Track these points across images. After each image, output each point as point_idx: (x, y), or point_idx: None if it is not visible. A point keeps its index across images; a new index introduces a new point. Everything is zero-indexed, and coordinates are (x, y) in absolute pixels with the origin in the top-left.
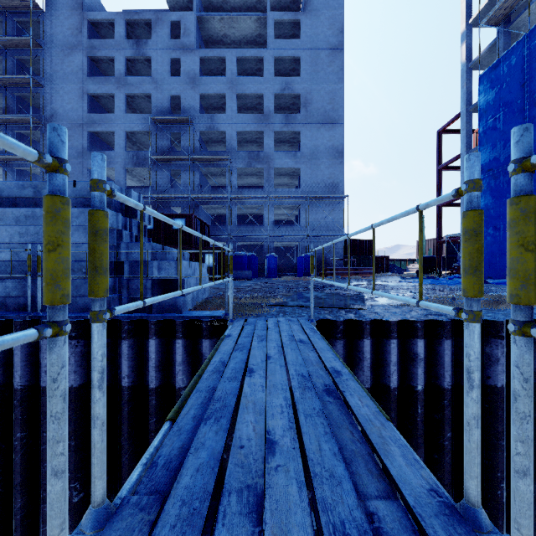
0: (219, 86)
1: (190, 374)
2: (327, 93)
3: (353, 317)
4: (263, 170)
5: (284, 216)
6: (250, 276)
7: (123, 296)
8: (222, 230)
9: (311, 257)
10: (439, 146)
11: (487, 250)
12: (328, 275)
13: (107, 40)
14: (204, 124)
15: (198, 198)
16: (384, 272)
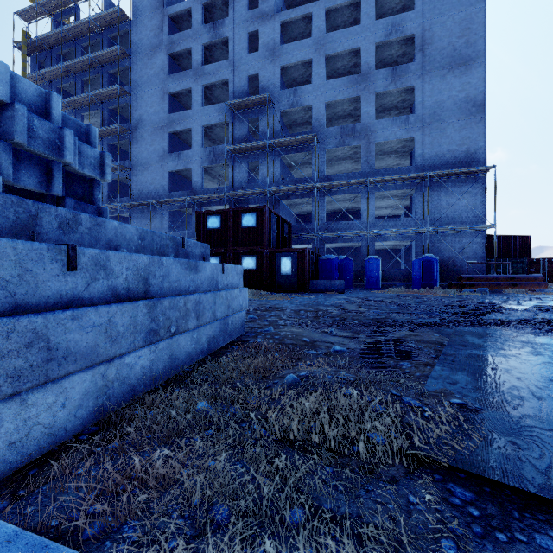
0: (303, 51)
1: None
2: (456, 23)
3: None
4: (360, 149)
5: (388, 209)
6: (342, 288)
7: None
8: (307, 229)
9: None
10: None
11: None
12: (465, 286)
13: (185, 32)
14: (286, 101)
15: (279, 191)
16: (552, 282)
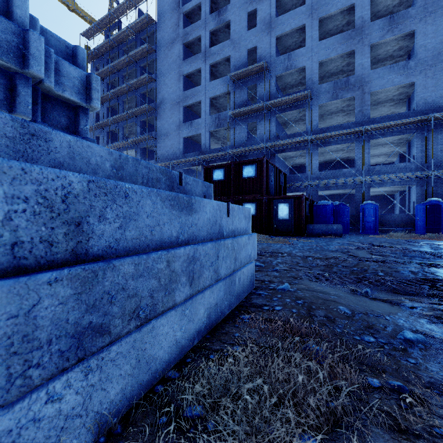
0: (296, 19)
1: None
2: None
3: None
4: (353, 101)
5: (380, 157)
6: (340, 232)
7: None
8: (300, 179)
9: None
10: None
11: None
12: None
13: (196, 23)
14: (281, 66)
15: (274, 146)
16: None
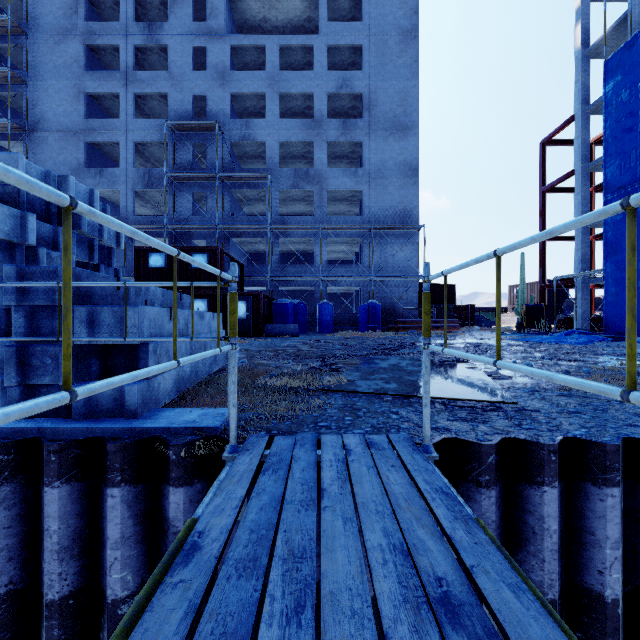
0: (256, 83)
1: (144, 563)
2: (396, 92)
3: (500, 425)
4: (313, 193)
5: (340, 254)
6: (296, 331)
7: (7, 383)
8: (260, 271)
9: (426, 295)
10: (542, 162)
11: (616, 296)
12: (400, 329)
13: (110, 23)
14: (237, 132)
15: (229, 228)
16: (469, 325)
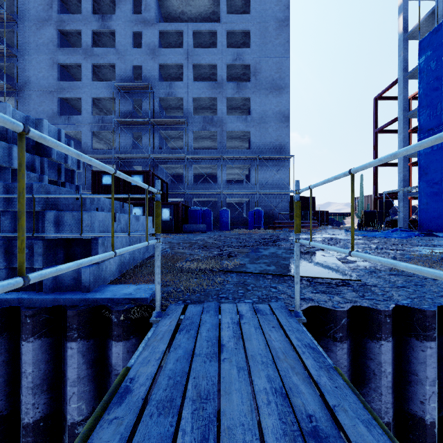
0: (176, 57)
1: (94, 396)
2: (274, 63)
3: (349, 296)
4: (216, 133)
5: (235, 175)
6: (204, 229)
7: None
8: (179, 187)
9: (297, 203)
10: (375, 112)
11: (427, 205)
12: (277, 228)
13: (75, 15)
14: (163, 91)
15: (158, 158)
16: (324, 225)
